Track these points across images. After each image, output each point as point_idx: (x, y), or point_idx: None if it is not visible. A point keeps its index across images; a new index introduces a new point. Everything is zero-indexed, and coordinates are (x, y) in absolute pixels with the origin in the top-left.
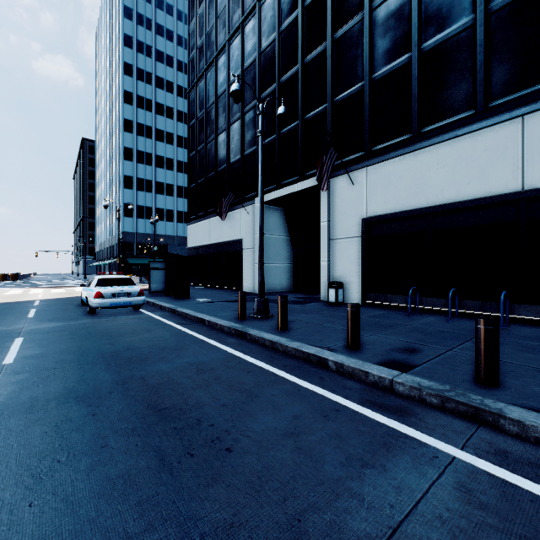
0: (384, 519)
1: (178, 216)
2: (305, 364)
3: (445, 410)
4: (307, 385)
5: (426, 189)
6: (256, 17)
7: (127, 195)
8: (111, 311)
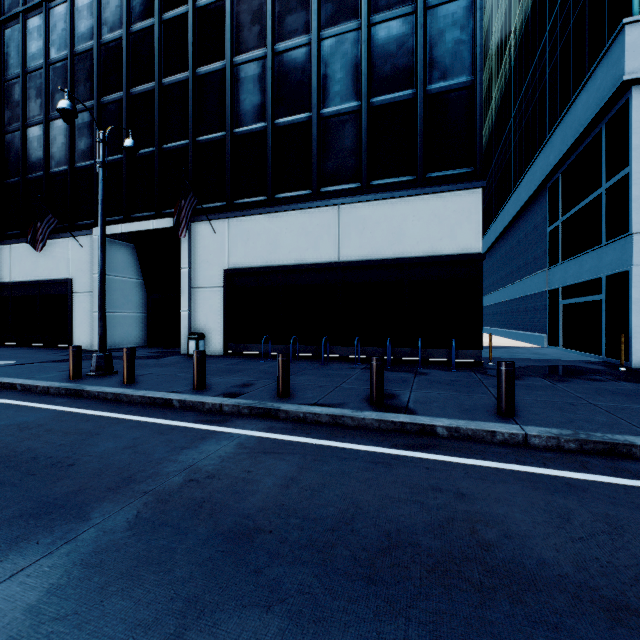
0: (187, 464)
1: None
2: (151, 407)
3: (253, 415)
4: (150, 419)
5: (278, 249)
6: None
7: None
8: None
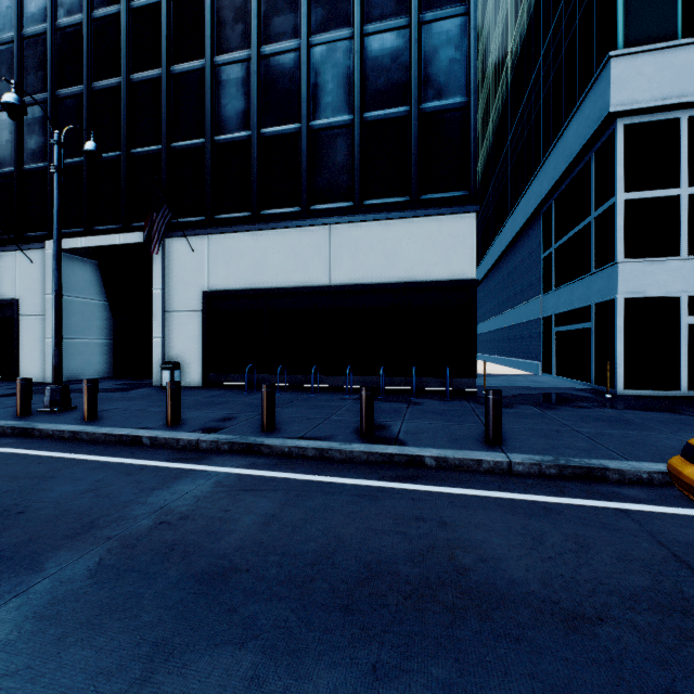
0: (158, 506)
1: None
2: (117, 446)
3: (233, 452)
4: (115, 459)
5: (264, 270)
6: None
7: None
8: None
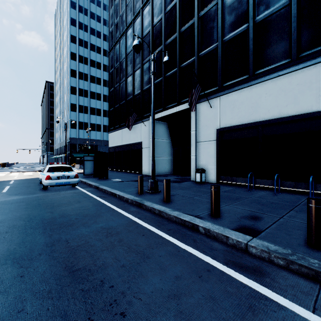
0: None
1: (104, 128)
2: (183, 229)
3: (290, 270)
4: (185, 246)
5: (258, 110)
6: (150, 4)
7: (73, 115)
8: (57, 188)
